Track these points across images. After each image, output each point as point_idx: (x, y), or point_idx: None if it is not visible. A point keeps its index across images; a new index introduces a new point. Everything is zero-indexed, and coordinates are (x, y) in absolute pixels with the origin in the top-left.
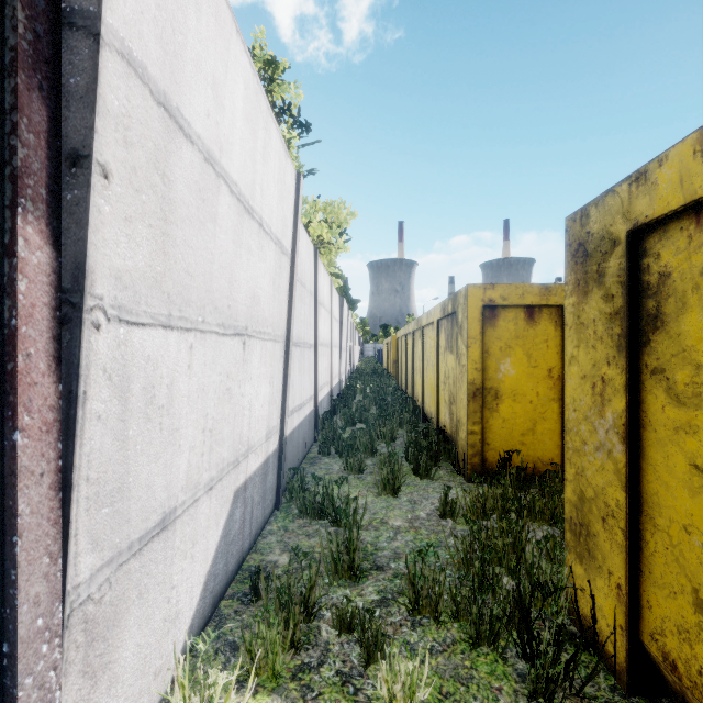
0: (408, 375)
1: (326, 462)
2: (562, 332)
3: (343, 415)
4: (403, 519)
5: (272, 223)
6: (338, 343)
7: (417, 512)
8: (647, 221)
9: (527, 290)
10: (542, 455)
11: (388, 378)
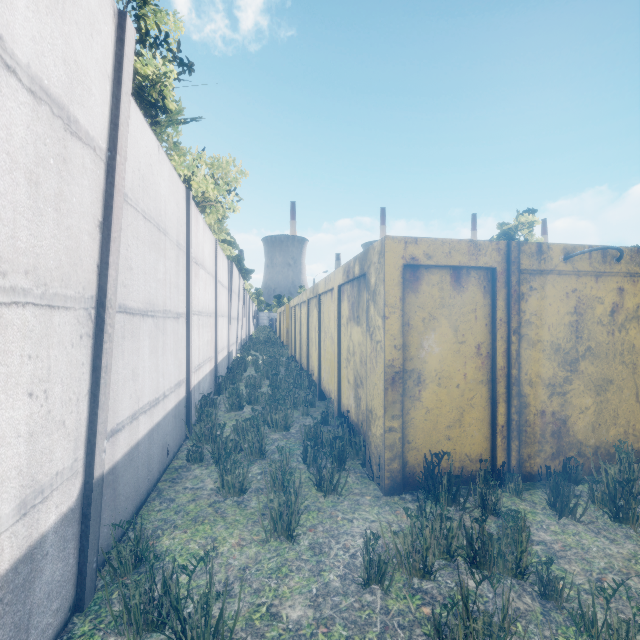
0: (302, 345)
1: (196, 476)
2: (492, 300)
3: (227, 398)
4: (305, 598)
5: (13, 35)
6: (227, 312)
7: (326, 575)
8: None
9: (455, 247)
10: (469, 450)
11: (281, 347)
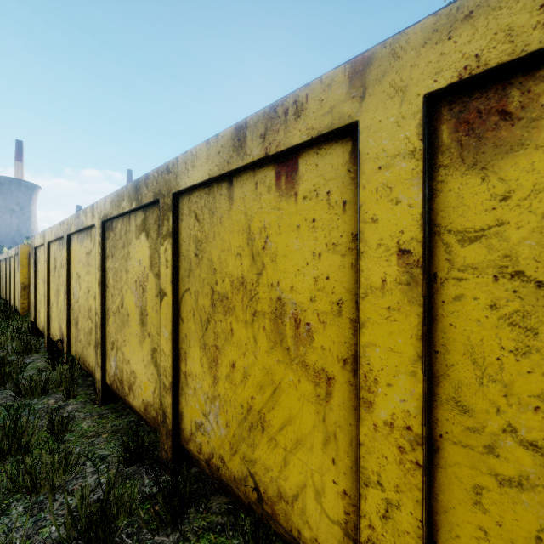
0: (4, 287)
1: None
2: None
3: None
4: None
5: None
6: None
7: None
8: (35, 246)
9: None
10: None
11: None
